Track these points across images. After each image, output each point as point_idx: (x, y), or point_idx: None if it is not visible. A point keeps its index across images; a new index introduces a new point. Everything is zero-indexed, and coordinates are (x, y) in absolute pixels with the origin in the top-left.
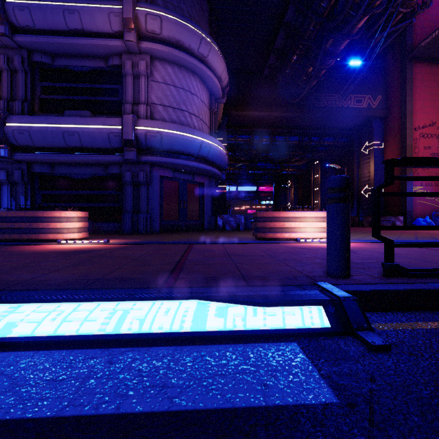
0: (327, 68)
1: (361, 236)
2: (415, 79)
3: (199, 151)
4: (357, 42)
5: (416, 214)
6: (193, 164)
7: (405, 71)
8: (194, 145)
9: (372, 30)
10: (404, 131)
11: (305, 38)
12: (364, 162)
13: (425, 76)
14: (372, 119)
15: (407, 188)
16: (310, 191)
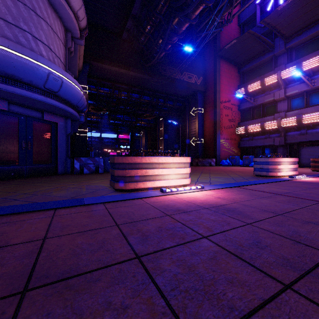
0: (172, 45)
1: (206, 177)
2: (221, 70)
3: (45, 83)
4: (189, 35)
5: (221, 157)
6: (38, 97)
7: (216, 63)
8: (37, 73)
9: (199, 28)
10: (215, 102)
11: (157, 11)
12: (192, 121)
13: (226, 70)
14: (197, 92)
15: (217, 140)
16: (156, 140)
